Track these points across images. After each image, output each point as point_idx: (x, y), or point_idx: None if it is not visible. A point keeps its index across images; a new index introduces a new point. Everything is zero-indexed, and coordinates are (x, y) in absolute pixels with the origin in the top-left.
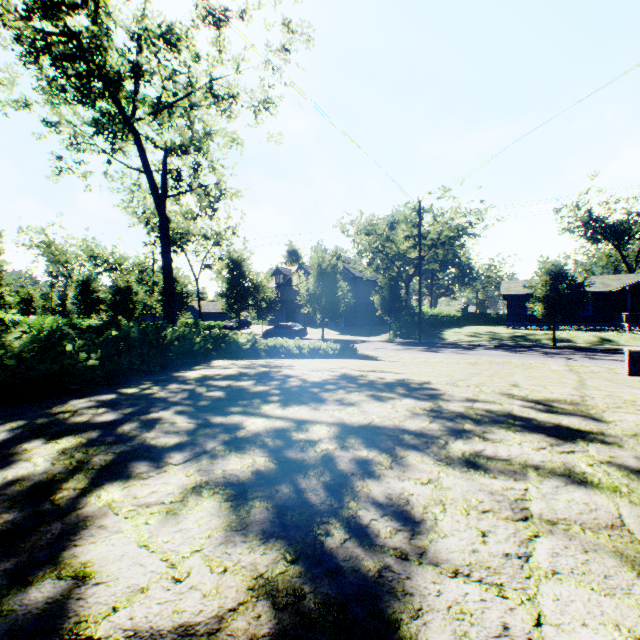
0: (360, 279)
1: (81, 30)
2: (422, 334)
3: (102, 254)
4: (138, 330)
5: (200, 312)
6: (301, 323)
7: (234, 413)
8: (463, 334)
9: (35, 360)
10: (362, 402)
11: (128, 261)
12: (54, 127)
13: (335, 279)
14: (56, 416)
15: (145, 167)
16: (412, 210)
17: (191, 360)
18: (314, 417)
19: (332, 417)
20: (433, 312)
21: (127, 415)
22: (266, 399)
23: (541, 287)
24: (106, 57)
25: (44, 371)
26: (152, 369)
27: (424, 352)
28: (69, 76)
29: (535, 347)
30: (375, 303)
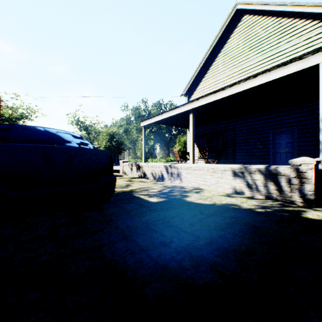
0: None
1: None
2: None
3: None
4: None
5: None
6: None
7: None
8: None
9: None
10: None
11: None
12: None
13: None
14: None
15: None
16: None
17: None
18: None
19: None
20: None
21: None
22: None
23: None
24: None
25: None
26: None
27: None
28: None
29: None
30: None
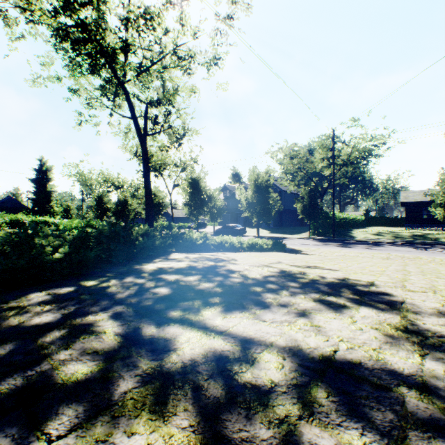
0: (285, 192)
1: (86, 17)
2: (334, 233)
3: (111, 179)
4: (109, 229)
5: (172, 217)
6: (241, 224)
7: (170, 320)
8: (369, 233)
9: (0, 256)
10: (312, 310)
11: (127, 183)
12: (75, 92)
13: (267, 191)
14: (0, 314)
15: (132, 115)
16: (327, 138)
17: (154, 253)
18: (260, 334)
19: (282, 336)
20: (343, 216)
21: (64, 317)
22: (207, 300)
23: (442, 194)
24: (104, 36)
25: (11, 265)
26: (120, 261)
27: (339, 247)
28: (82, 54)
29: (437, 244)
30: (297, 209)
